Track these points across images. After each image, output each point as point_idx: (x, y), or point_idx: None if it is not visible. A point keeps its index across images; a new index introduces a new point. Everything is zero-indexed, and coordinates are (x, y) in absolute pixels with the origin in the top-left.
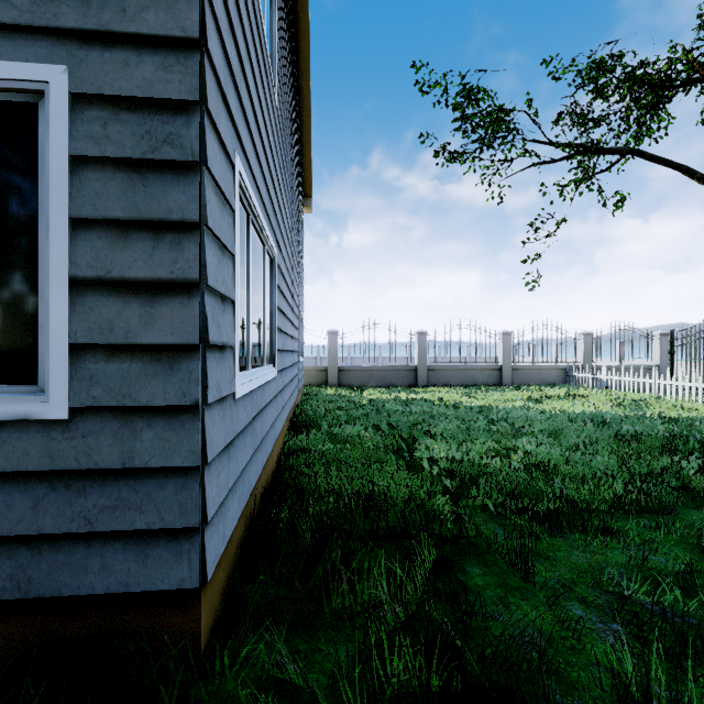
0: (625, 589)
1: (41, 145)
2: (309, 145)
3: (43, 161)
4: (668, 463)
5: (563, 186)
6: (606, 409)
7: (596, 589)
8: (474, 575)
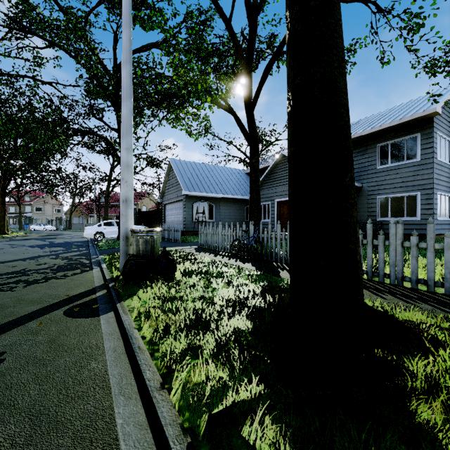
0: None
1: (417, 198)
2: None
3: (417, 199)
4: None
5: None
6: None
7: None
8: None
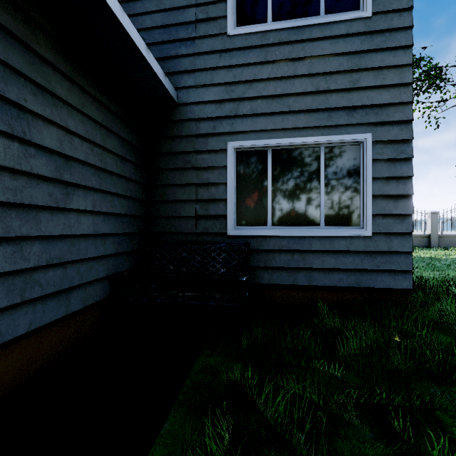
0: None
1: (361, 157)
2: None
3: (361, 161)
4: None
5: None
6: None
7: None
8: None
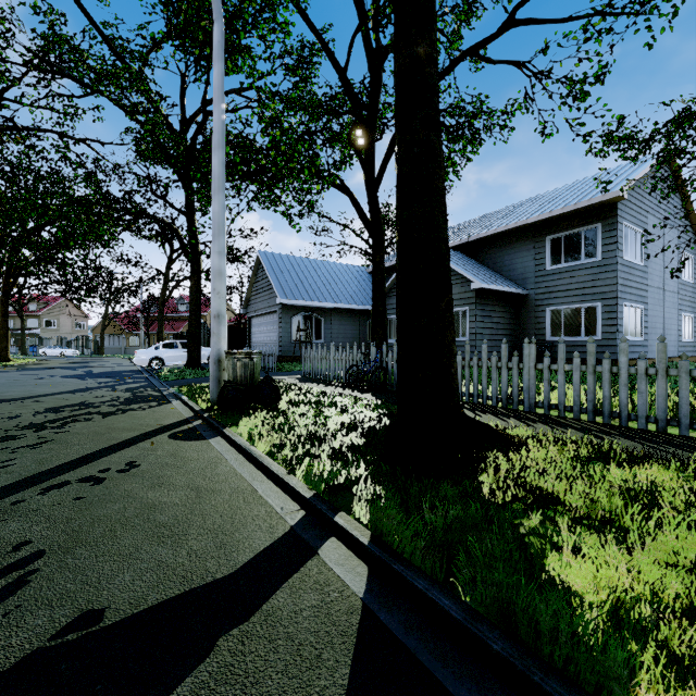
0: None
1: (597, 311)
2: (694, 217)
3: (597, 313)
4: None
5: None
6: None
7: None
8: None
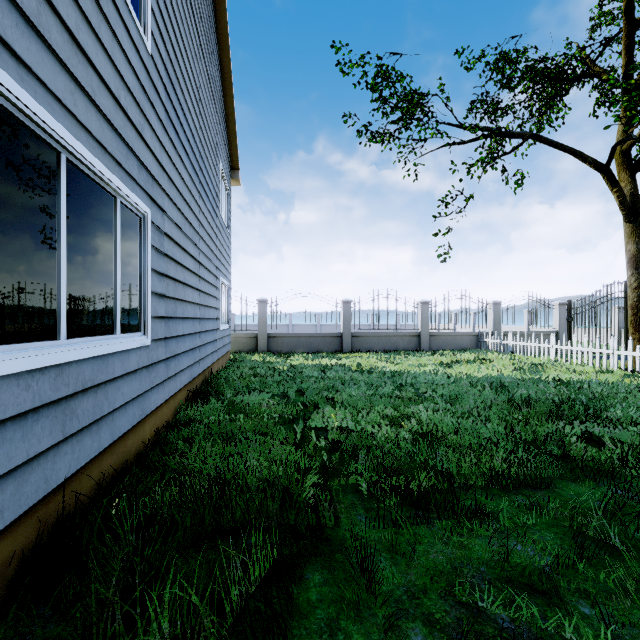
0: (479, 600)
1: None
2: (233, 118)
3: None
4: (552, 430)
5: (471, 165)
6: (508, 373)
7: (448, 599)
8: (311, 586)
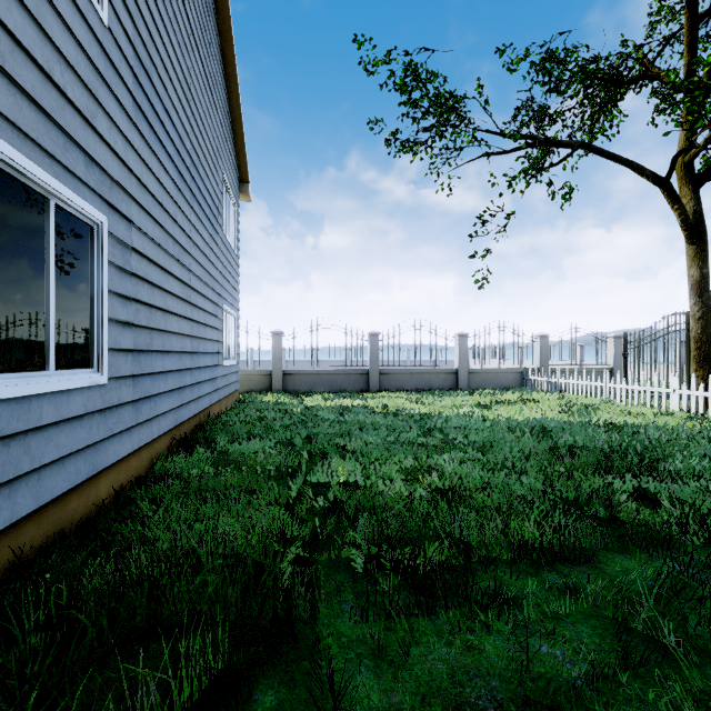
0: None
1: None
2: (240, 122)
3: None
4: (599, 486)
5: (513, 178)
6: (553, 415)
7: None
8: None
